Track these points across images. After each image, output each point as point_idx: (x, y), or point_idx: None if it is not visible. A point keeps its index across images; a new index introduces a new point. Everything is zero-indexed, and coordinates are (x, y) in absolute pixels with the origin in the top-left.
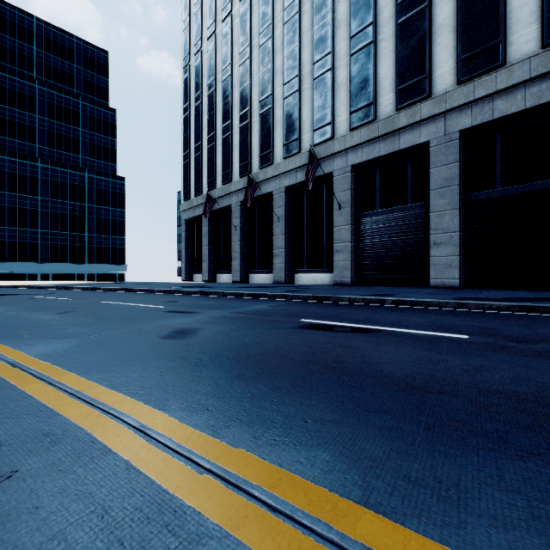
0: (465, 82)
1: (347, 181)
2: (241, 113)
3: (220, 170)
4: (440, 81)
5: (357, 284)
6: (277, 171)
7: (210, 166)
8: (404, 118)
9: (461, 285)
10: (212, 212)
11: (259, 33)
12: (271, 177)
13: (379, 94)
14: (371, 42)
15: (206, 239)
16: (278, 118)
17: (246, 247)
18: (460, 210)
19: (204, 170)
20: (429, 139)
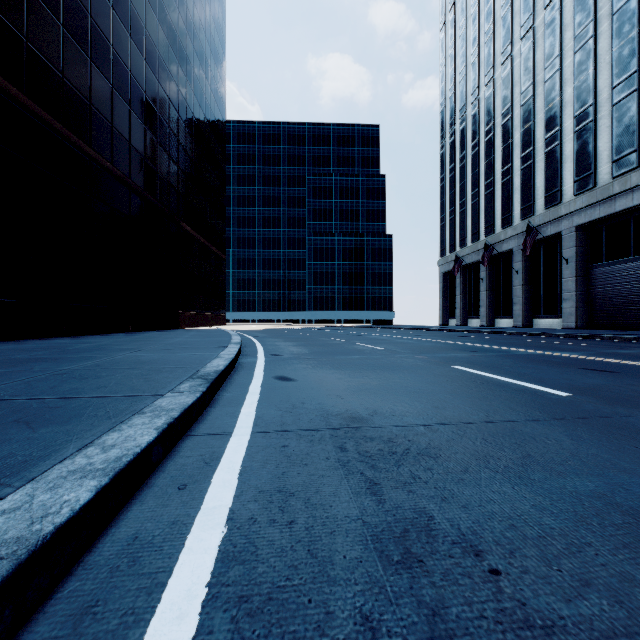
0: None
1: (572, 240)
2: (486, 182)
3: (469, 231)
4: None
5: (585, 328)
6: (514, 232)
7: (462, 227)
8: (617, 186)
9: None
10: (464, 266)
11: (500, 114)
12: (510, 237)
13: (598, 165)
14: (591, 121)
15: (458, 289)
16: (516, 185)
17: (491, 295)
18: None
19: (457, 231)
20: (639, 203)
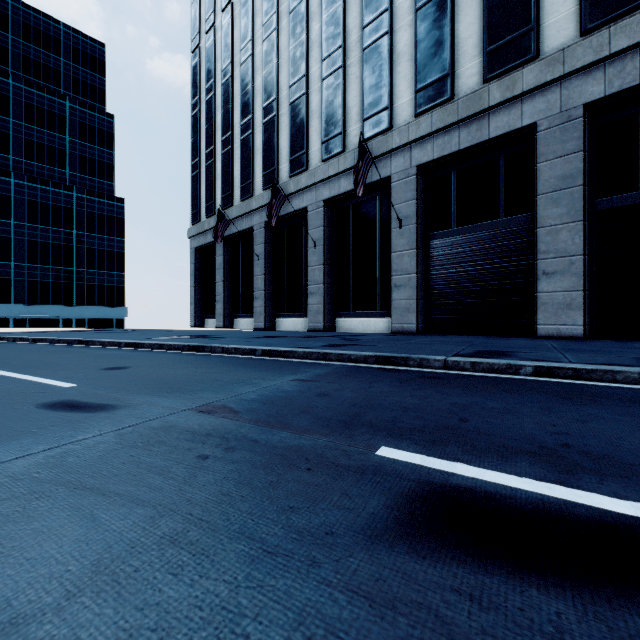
0: (593, 30)
1: (411, 188)
2: (265, 103)
3: (238, 182)
4: (553, 33)
5: (425, 333)
6: (312, 178)
7: (226, 177)
8: (497, 91)
9: (585, 335)
10: (228, 238)
11: None
12: (304, 187)
13: (458, 62)
14: None
15: (221, 273)
16: (314, 107)
17: (272, 282)
18: (584, 224)
19: (218, 183)
20: (535, 120)
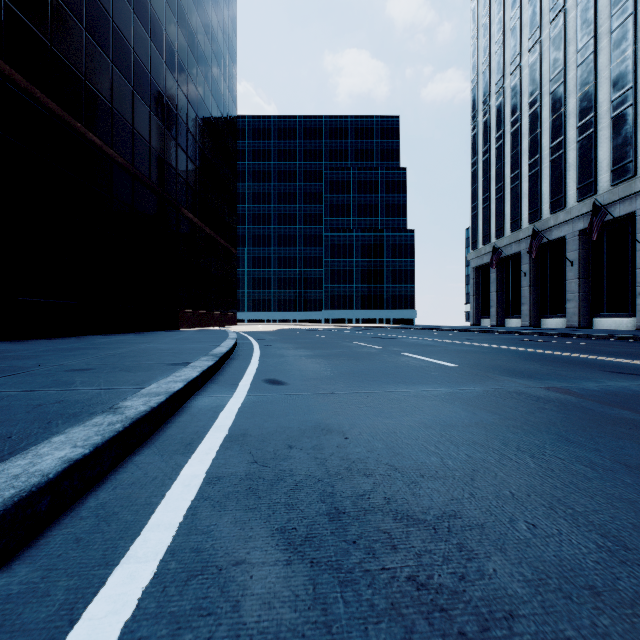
0: None
1: None
2: (529, 161)
3: (508, 218)
4: None
5: None
6: (568, 216)
7: (498, 215)
8: None
9: None
10: (500, 259)
11: (549, 81)
12: (562, 222)
13: None
14: None
15: (494, 285)
16: (570, 161)
17: (536, 291)
18: None
19: (492, 220)
20: None
